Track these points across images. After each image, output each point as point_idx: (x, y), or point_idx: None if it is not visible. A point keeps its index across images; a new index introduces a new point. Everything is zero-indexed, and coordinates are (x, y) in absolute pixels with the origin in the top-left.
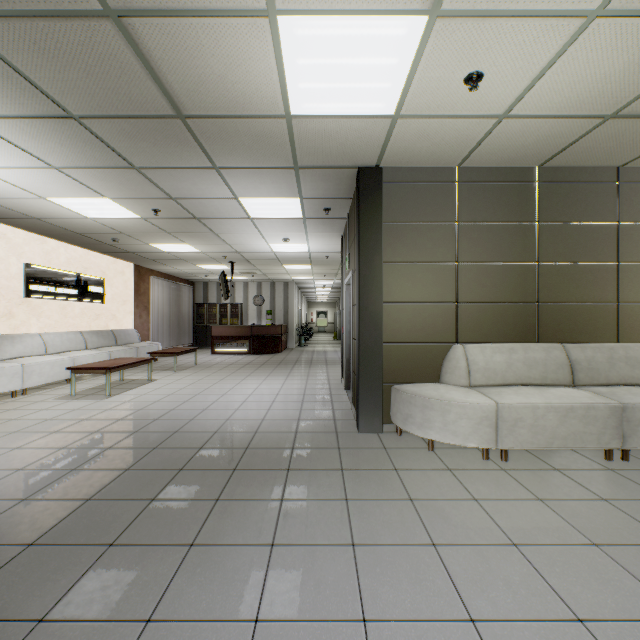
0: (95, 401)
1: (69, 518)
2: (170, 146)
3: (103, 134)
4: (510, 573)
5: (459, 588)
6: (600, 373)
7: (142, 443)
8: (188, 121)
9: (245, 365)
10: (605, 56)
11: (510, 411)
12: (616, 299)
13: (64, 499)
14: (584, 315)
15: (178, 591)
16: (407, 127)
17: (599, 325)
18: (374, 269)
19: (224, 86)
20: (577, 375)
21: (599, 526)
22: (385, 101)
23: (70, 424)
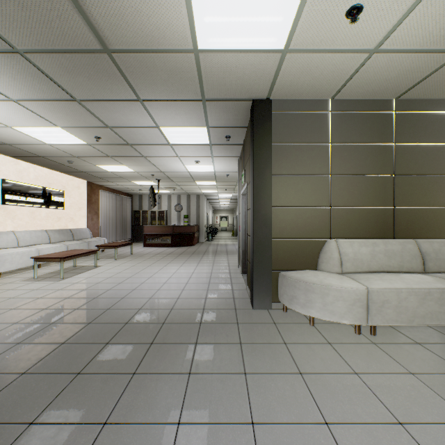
0: (51, 283)
1: (1, 393)
2: (102, 80)
3: (46, 68)
4: None
5: None
6: None
7: (80, 319)
8: (114, 56)
9: (168, 254)
10: None
11: (378, 294)
12: None
13: (2, 373)
14: (431, 216)
15: None
16: (294, 62)
17: (443, 224)
18: (265, 180)
19: (141, 20)
20: (427, 264)
21: None
22: (277, 35)
23: (27, 302)
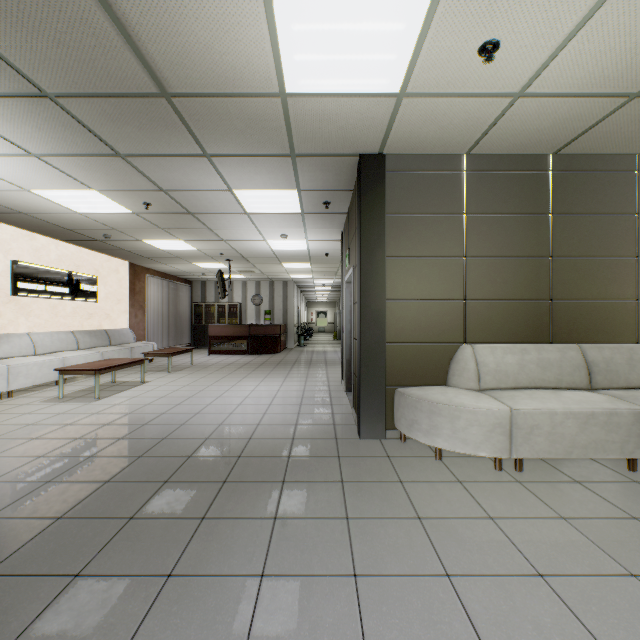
0: (83, 404)
1: (34, 541)
2: (156, 131)
3: (83, 116)
4: (539, 613)
5: (481, 633)
6: (619, 375)
7: (127, 451)
8: (174, 101)
9: (242, 366)
10: (638, 20)
11: (525, 417)
12: (635, 296)
13: (32, 517)
14: (601, 313)
15: (148, 638)
16: (413, 108)
17: (617, 324)
18: (376, 264)
19: (211, 58)
20: (595, 378)
21: (634, 551)
22: (390, 76)
23: (53, 429)
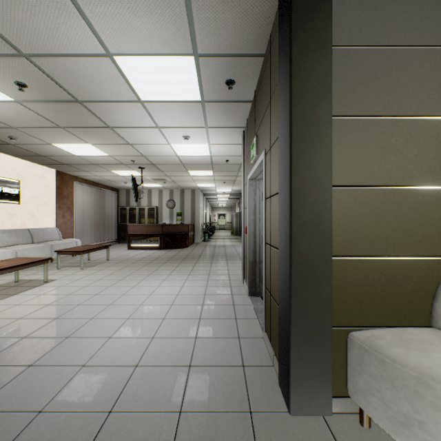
0: None
1: None
2: None
3: None
4: None
5: None
6: None
7: None
8: None
9: (152, 261)
10: None
11: None
12: None
13: None
14: None
15: None
16: None
17: None
18: (317, 126)
19: None
20: None
21: None
22: None
23: None
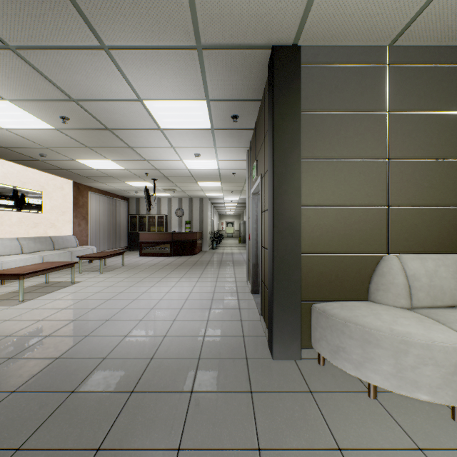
0: (3, 308)
1: None
2: (33, 1)
3: None
4: None
5: None
6: None
7: (3, 381)
8: None
9: (164, 266)
10: None
11: None
12: None
13: None
14: None
15: None
16: None
17: None
18: (291, 166)
19: None
20: None
21: None
22: None
23: None
